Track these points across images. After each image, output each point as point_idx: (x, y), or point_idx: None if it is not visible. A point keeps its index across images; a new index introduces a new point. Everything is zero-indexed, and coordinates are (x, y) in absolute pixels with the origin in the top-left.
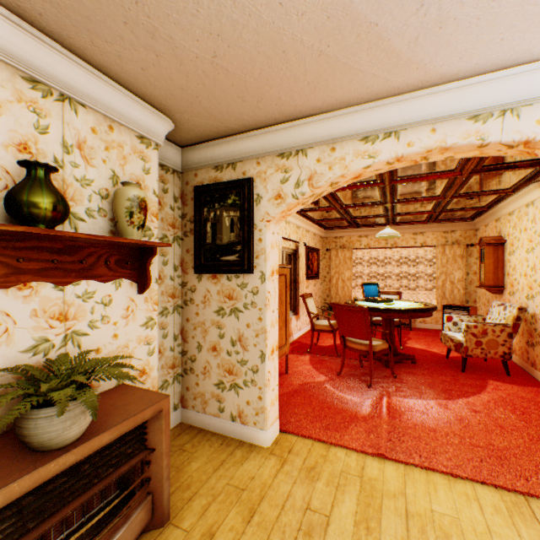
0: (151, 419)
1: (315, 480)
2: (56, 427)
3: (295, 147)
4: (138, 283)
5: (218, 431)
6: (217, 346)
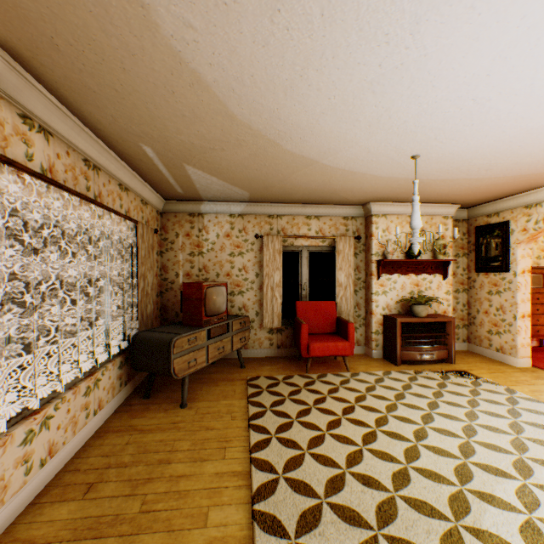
0: (446, 323)
1: (539, 379)
2: (419, 310)
3: (532, 203)
4: (442, 275)
5: (487, 356)
6: (487, 311)
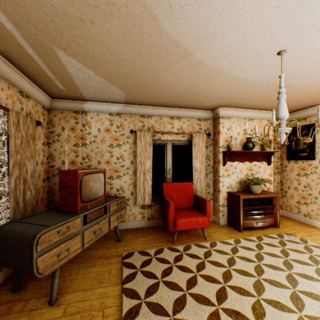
0: (273, 198)
1: None
2: (255, 189)
3: None
4: (267, 162)
5: (297, 219)
6: (296, 187)
